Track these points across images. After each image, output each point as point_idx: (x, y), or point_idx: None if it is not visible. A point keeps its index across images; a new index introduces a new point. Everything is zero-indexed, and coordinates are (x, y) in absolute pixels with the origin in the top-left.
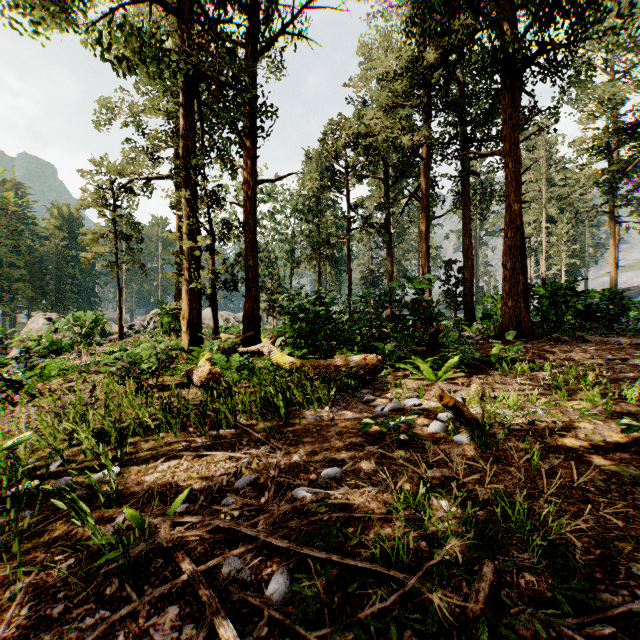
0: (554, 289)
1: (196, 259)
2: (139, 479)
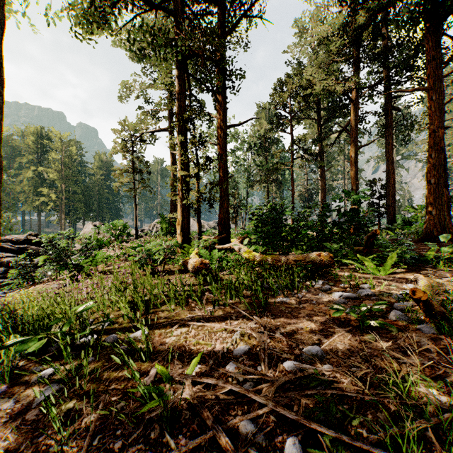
0: None
1: (186, 183)
2: (161, 340)
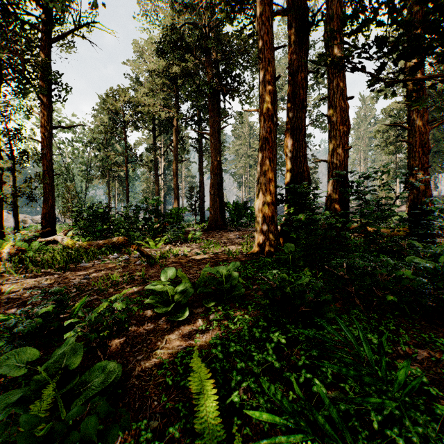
0: (236, 205)
1: None
2: None
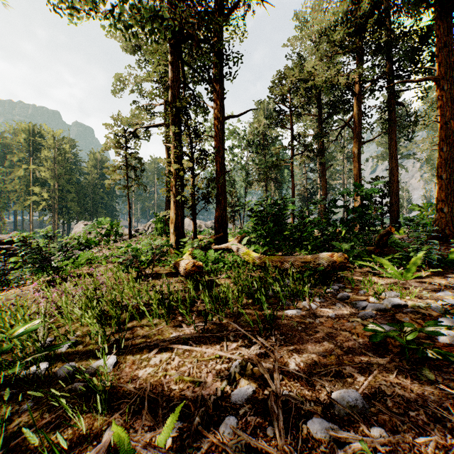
0: None
1: (180, 178)
2: (132, 374)
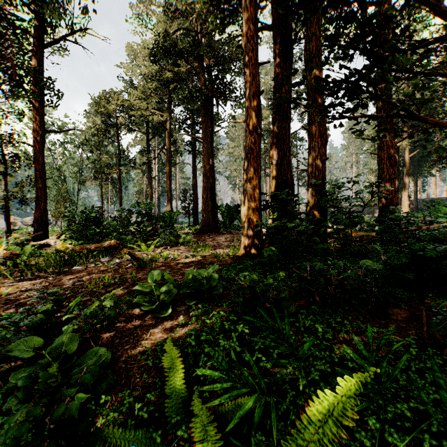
0: (228, 208)
1: None
2: None
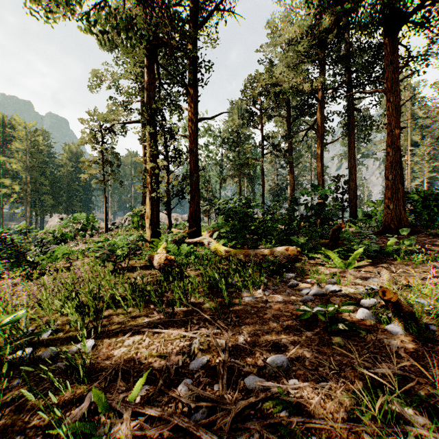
0: (426, 195)
1: (156, 176)
2: (109, 353)
